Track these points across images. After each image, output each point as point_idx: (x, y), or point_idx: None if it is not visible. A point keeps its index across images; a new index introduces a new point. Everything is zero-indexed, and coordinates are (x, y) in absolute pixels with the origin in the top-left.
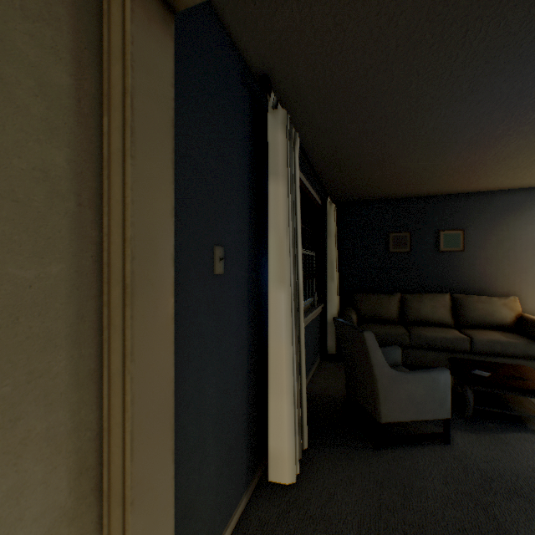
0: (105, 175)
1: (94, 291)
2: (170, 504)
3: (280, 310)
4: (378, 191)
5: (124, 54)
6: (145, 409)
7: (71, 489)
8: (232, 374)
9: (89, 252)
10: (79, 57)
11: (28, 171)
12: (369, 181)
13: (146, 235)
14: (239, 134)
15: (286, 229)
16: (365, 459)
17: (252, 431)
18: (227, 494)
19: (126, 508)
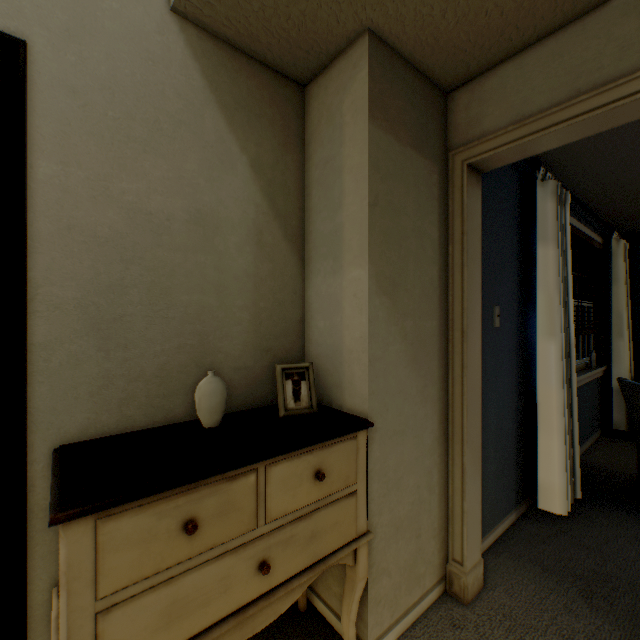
0: (449, 276)
1: (443, 334)
2: (479, 458)
3: (549, 359)
4: None
5: (462, 214)
6: (470, 397)
7: (437, 427)
8: (504, 406)
9: (442, 315)
10: (439, 220)
11: (428, 281)
12: None
13: (471, 305)
14: (509, 213)
15: (555, 287)
16: None
17: (519, 463)
18: (501, 497)
19: (463, 444)
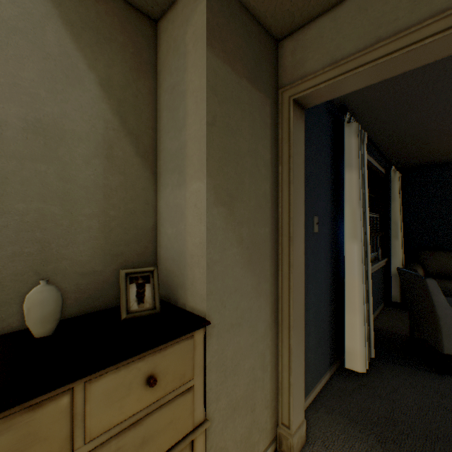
0: (279, 191)
1: (275, 239)
2: (302, 339)
3: (353, 256)
4: (448, 155)
5: (289, 140)
6: (295, 290)
7: (270, 316)
8: (322, 293)
9: (273, 223)
10: (271, 145)
11: (261, 195)
12: (437, 149)
13: (296, 215)
14: (325, 145)
15: (357, 202)
16: (427, 377)
17: (332, 334)
18: (319, 363)
19: (290, 329)
